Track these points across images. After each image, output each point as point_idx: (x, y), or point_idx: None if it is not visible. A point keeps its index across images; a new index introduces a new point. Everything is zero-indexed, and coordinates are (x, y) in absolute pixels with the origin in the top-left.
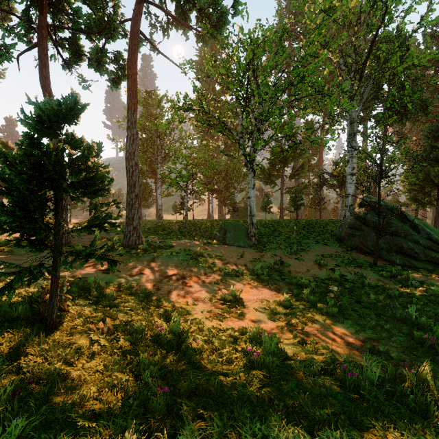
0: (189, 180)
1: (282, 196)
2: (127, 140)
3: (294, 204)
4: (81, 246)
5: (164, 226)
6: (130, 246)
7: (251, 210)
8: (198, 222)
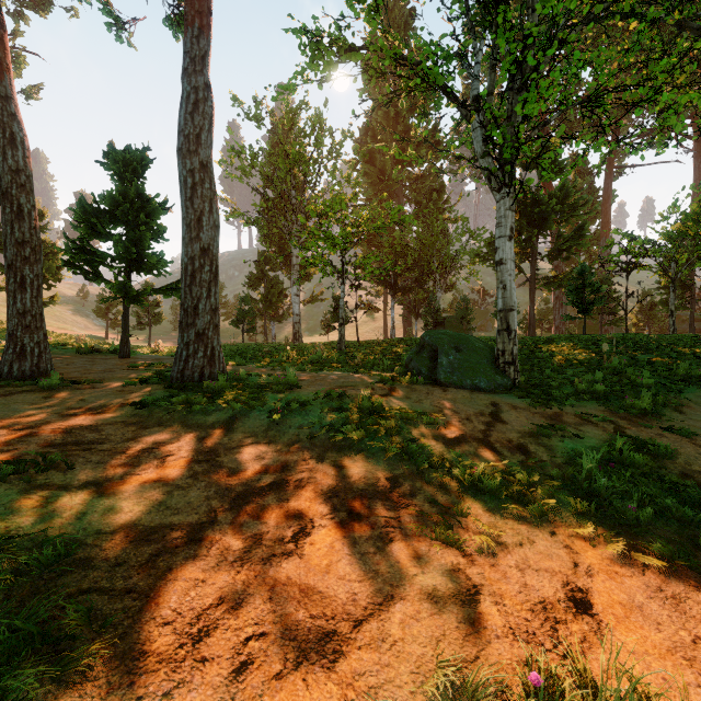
0: (348, 248)
1: (534, 295)
2: (181, 103)
3: (577, 302)
4: (55, 380)
5: (299, 348)
6: (184, 382)
7: (505, 294)
8: (367, 343)
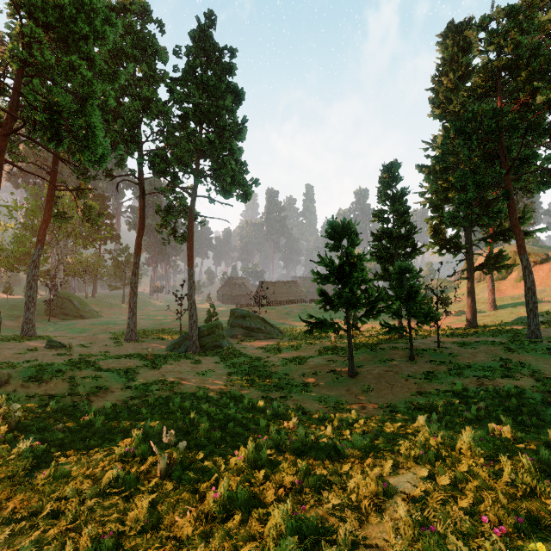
0: None
1: None
2: None
3: None
4: None
5: None
6: None
7: None
8: None
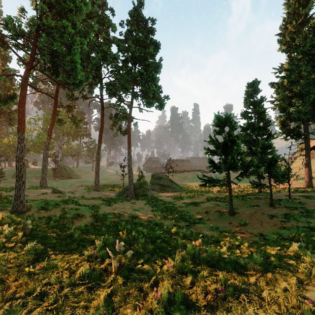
0: None
1: None
2: None
3: None
4: None
5: None
6: None
7: None
8: None
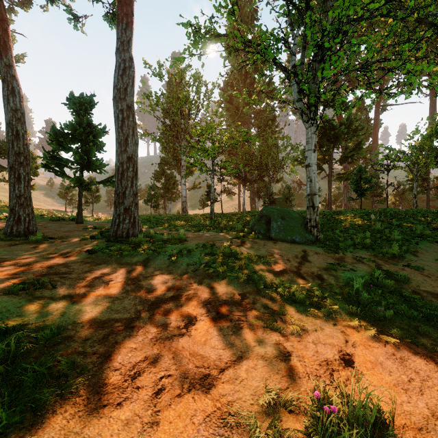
0: (216, 156)
1: (331, 184)
2: (115, 69)
3: (356, 189)
4: (39, 237)
5: (186, 217)
6: (117, 238)
7: (311, 185)
8: (227, 214)
